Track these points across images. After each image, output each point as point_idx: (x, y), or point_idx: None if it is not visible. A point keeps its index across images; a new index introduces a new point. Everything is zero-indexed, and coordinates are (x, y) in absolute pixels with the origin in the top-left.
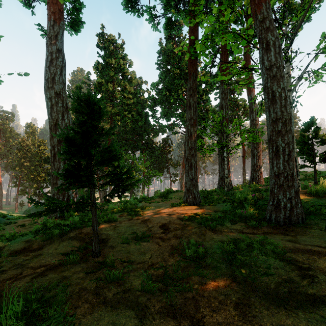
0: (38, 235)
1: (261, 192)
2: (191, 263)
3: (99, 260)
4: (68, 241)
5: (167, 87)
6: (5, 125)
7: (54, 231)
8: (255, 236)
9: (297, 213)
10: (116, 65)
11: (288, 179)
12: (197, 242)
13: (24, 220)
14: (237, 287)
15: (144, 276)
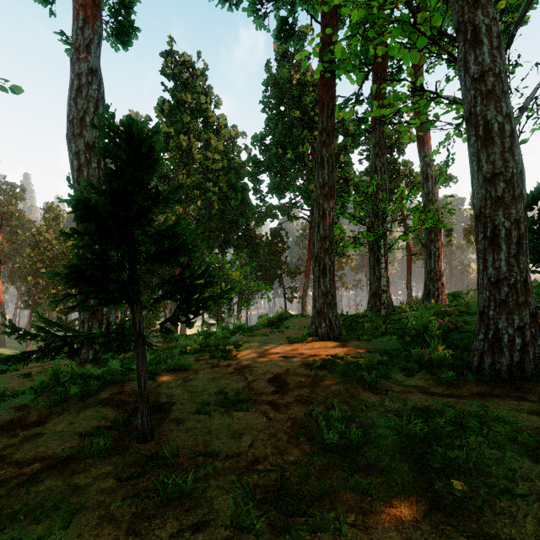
0: (43, 395)
1: (452, 317)
2: (335, 460)
3: (149, 449)
4: (94, 408)
5: (279, 141)
6: (10, 207)
7: (71, 388)
8: (460, 402)
9: (535, 355)
10: (194, 105)
11: (516, 289)
12: (344, 413)
13: (32, 365)
14: (445, 523)
15: (239, 490)
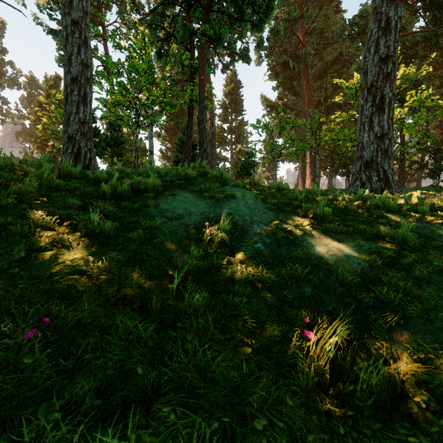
0: None
1: None
2: None
3: None
4: None
5: None
6: None
7: None
8: None
9: None
10: None
11: None
12: None
13: None
14: None
15: None
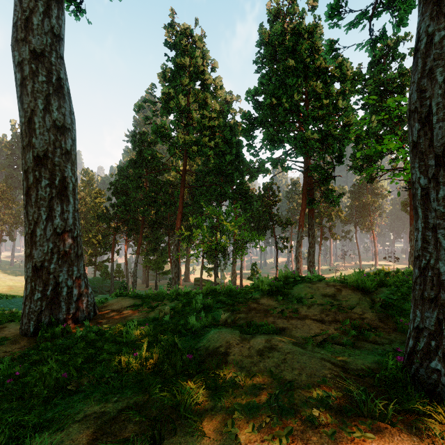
0: None
1: None
2: None
3: None
4: None
5: (273, 93)
6: None
7: None
8: None
9: None
10: (192, 68)
11: None
12: None
13: None
14: None
15: None
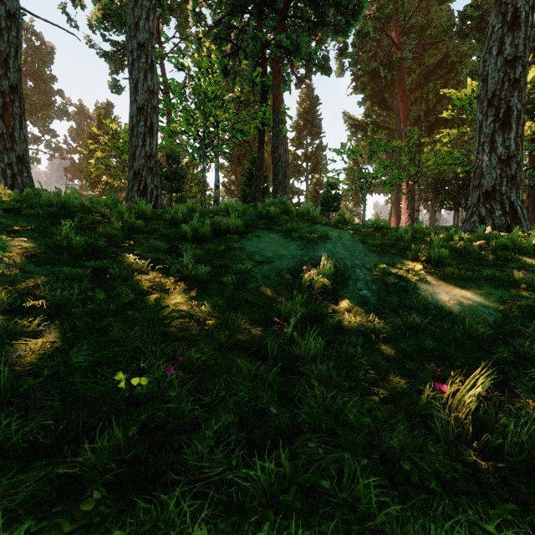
0: None
1: None
2: None
3: None
4: None
5: None
6: None
7: None
8: None
9: None
10: None
11: None
12: None
13: None
14: None
15: None
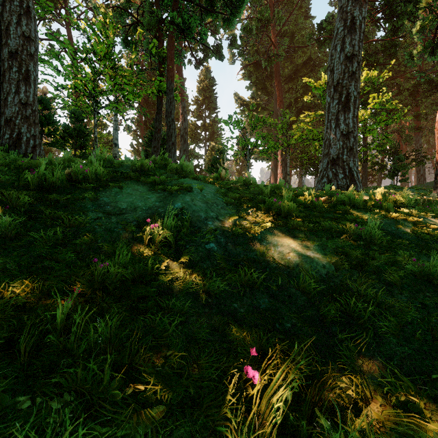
0: None
1: None
2: None
3: None
4: None
5: None
6: None
7: None
8: None
9: None
10: None
11: None
12: None
13: None
14: None
15: None
